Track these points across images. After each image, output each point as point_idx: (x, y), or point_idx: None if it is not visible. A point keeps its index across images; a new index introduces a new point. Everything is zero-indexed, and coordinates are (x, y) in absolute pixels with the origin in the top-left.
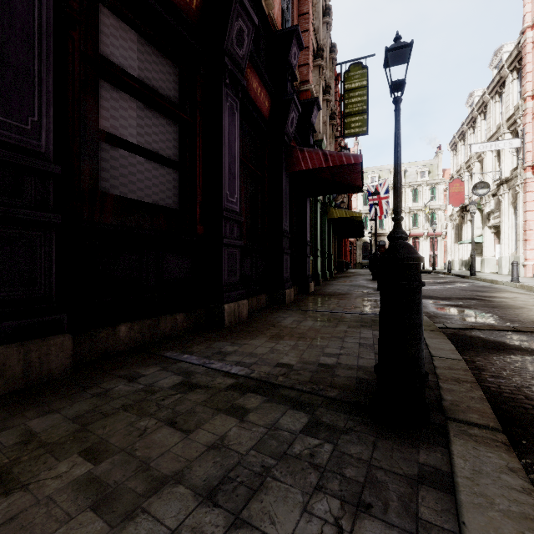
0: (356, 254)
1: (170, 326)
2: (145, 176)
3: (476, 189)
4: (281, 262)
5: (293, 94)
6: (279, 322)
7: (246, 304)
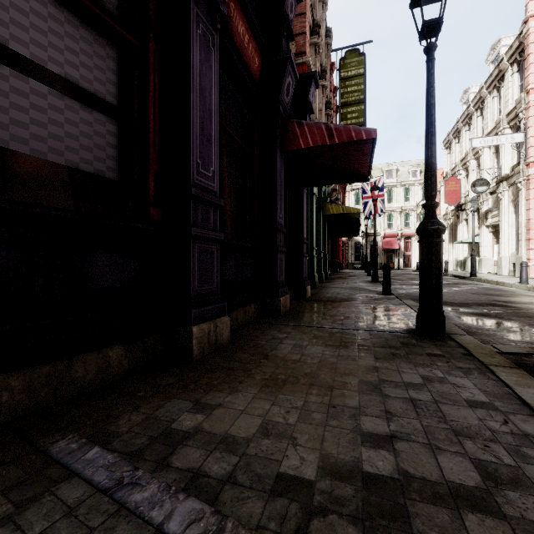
0: (348, 254)
1: (95, 370)
2: (50, 117)
3: (474, 187)
4: (275, 262)
5: (289, 52)
6: (274, 349)
7: (227, 322)
